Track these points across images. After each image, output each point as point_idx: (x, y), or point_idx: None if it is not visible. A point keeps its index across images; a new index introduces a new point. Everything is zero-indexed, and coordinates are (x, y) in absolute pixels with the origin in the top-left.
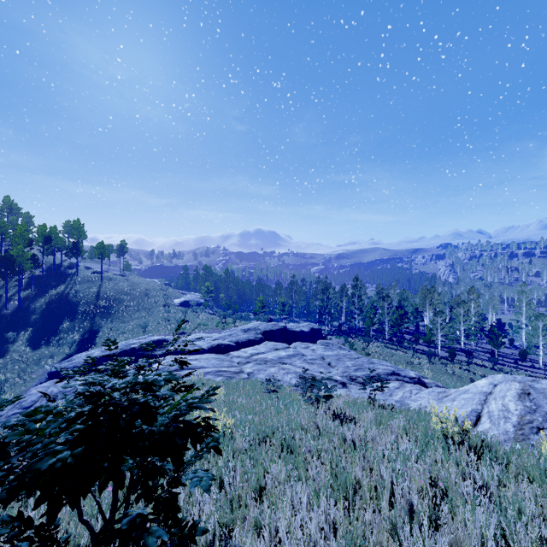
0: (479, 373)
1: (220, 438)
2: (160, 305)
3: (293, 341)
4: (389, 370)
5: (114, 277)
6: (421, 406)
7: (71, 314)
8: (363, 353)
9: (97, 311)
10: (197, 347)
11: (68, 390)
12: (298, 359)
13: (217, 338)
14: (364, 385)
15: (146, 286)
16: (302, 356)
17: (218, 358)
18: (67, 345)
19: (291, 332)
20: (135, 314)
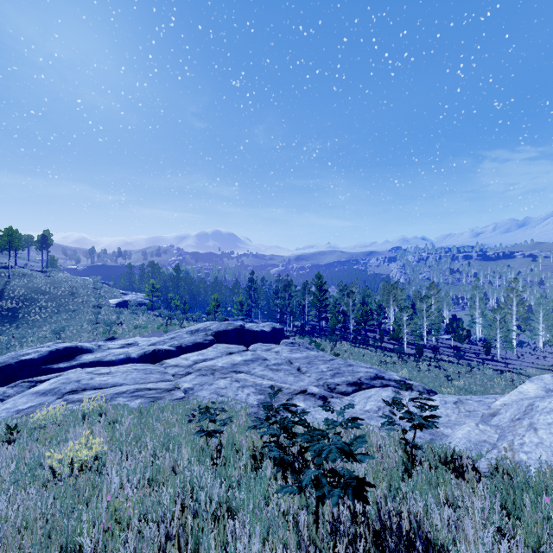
0: (448, 369)
1: None
2: (89, 306)
3: (252, 343)
4: (371, 373)
5: (30, 273)
6: (475, 440)
7: None
8: (331, 353)
9: None
10: (124, 355)
11: None
12: (259, 365)
13: (155, 343)
14: (346, 395)
15: (73, 284)
16: (263, 361)
17: (144, 369)
18: None
19: (249, 332)
20: (52, 318)
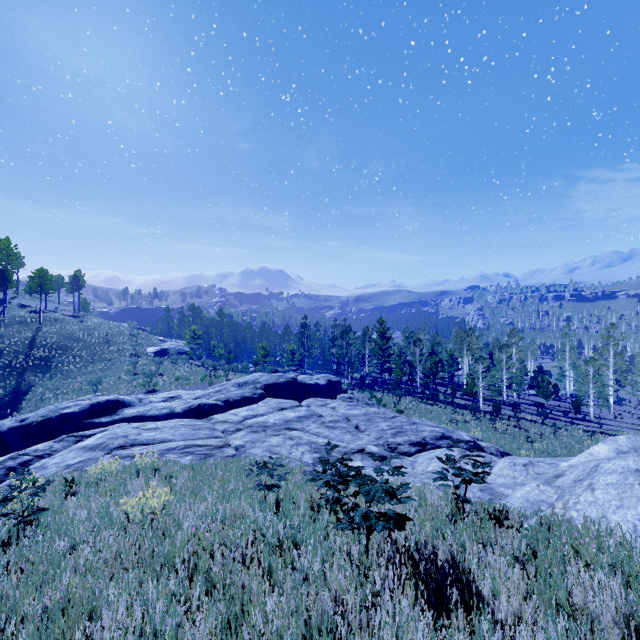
0: (530, 429)
1: None
2: (125, 355)
3: (305, 397)
4: (437, 432)
5: (62, 318)
6: (533, 500)
7: None
8: (394, 410)
9: (30, 364)
10: (168, 409)
11: None
12: (313, 422)
13: (199, 397)
14: (408, 455)
15: (108, 330)
16: (318, 418)
17: (192, 425)
18: None
19: (302, 385)
20: (87, 368)
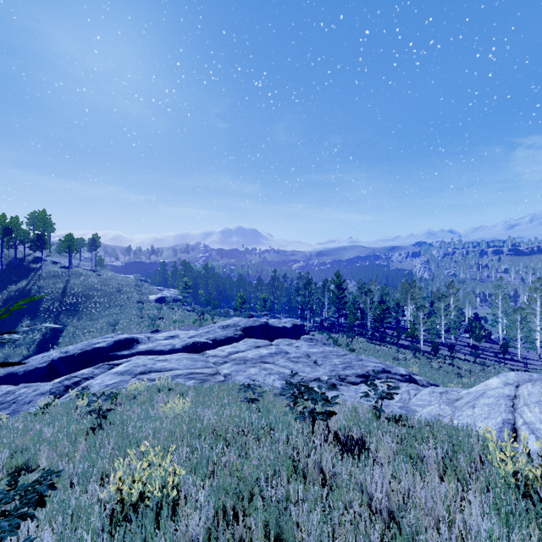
0: (462, 367)
1: (148, 524)
2: (133, 301)
3: (275, 338)
4: (379, 367)
5: (84, 272)
6: (433, 414)
7: (32, 312)
8: (348, 349)
9: (63, 308)
10: (170, 346)
11: (8, 400)
12: (281, 357)
13: (193, 336)
14: (354, 384)
15: (119, 282)
16: (285, 354)
17: (191, 358)
18: (25, 346)
19: (272, 328)
20: (105, 312)
